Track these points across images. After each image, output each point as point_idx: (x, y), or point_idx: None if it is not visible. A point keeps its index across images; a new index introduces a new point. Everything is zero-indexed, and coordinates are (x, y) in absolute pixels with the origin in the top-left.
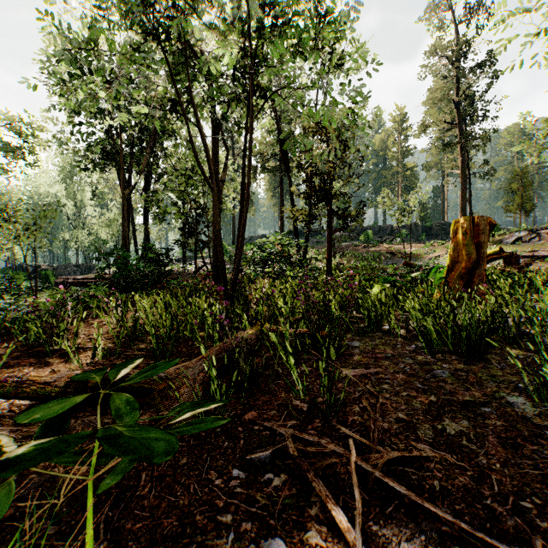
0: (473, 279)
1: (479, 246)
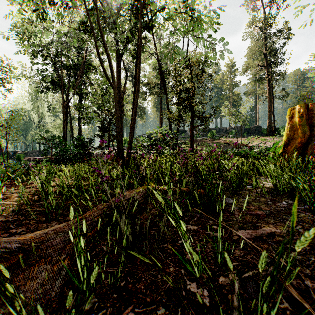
0: (306, 151)
1: (311, 126)
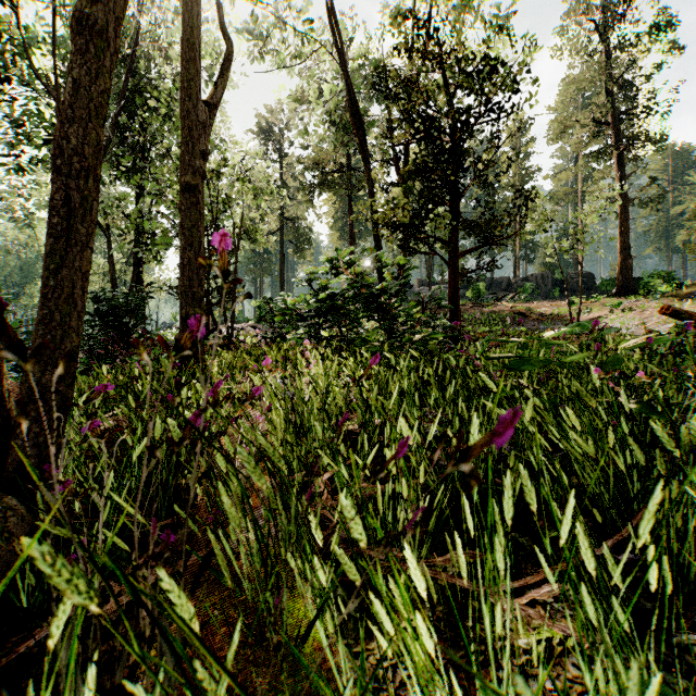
0: None
1: None
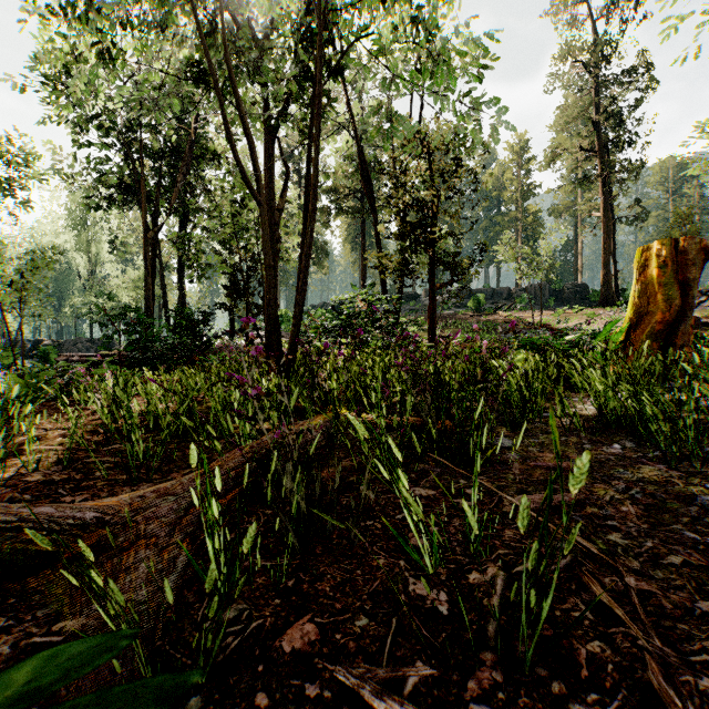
0: (674, 340)
1: (684, 286)
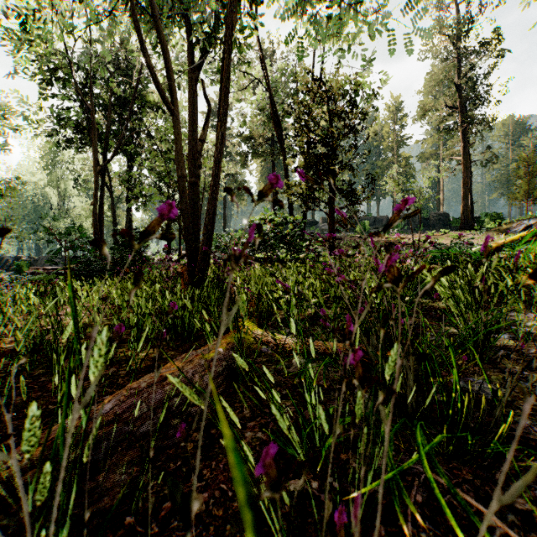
0: None
1: None
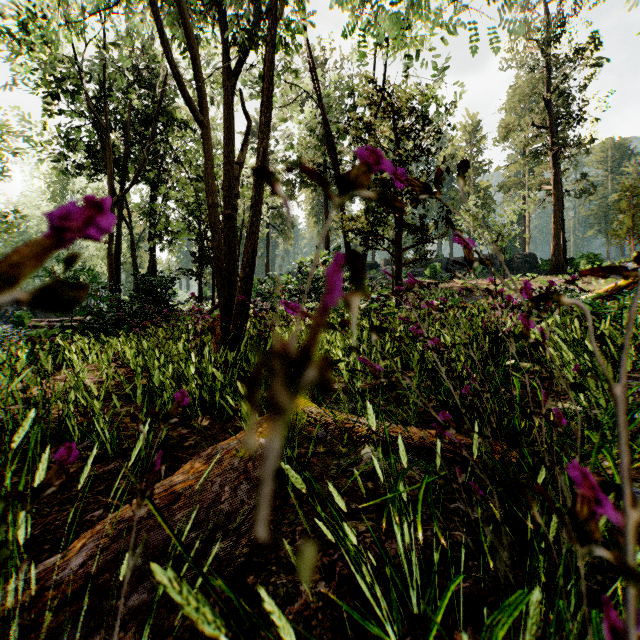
0: None
1: None
